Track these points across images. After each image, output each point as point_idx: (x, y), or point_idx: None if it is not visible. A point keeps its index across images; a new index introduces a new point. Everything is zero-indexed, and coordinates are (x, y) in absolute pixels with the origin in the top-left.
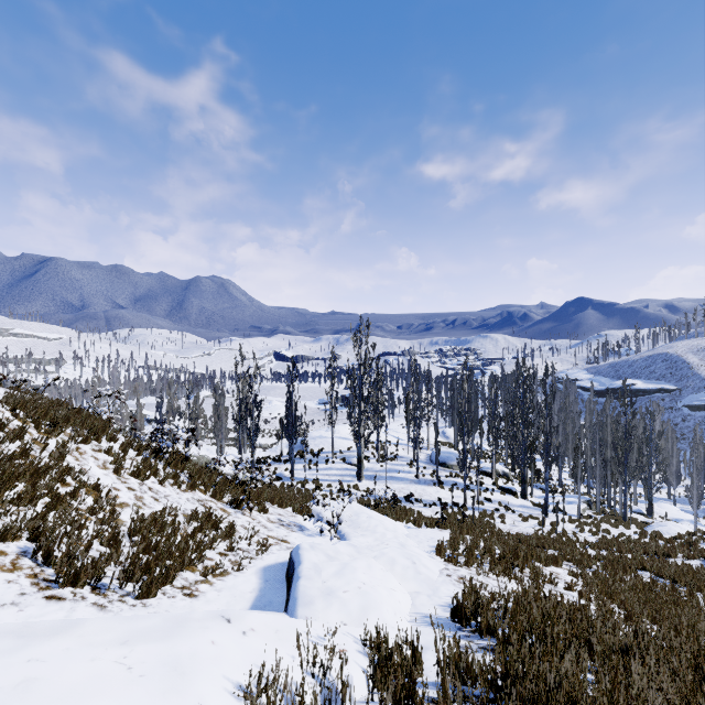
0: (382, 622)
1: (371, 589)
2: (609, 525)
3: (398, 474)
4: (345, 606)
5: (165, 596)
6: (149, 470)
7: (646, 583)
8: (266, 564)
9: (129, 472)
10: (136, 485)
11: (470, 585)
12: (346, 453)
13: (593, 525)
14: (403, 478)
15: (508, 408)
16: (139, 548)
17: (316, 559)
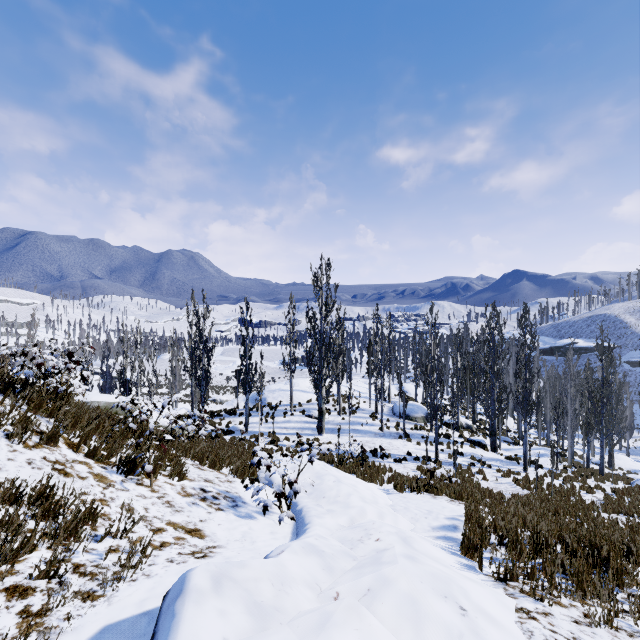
0: None
1: None
2: (592, 480)
3: (361, 426)
4: None
5: None
6: None
7: None
8: (108, 621)
9: None
10: None
11: None
12: (305, 406)
13: (579, 481)
14: (367, 431)
15: (468, 360)
16: None
17: (217, 633)
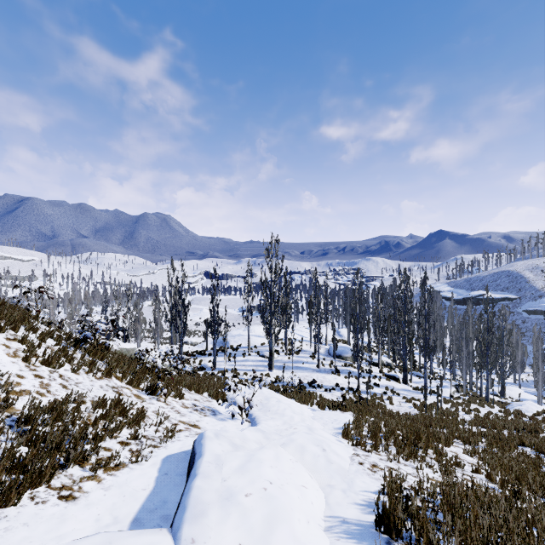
0: (293, 541)
1: (279, 491)
2: (476, 405)
3: (302, 364)
4: (245, 518)
5: (33, 501)
6: (65, 359)
7: (535, 460)
8: (168, 454)
9: (42, 360)
10: (45, 372)
11: (390, 478)
12: (260, 348)
13: (464, 405)
14: (307, 368)
15: (390, 311)
16: (19, 440)
17: (220, 449)
